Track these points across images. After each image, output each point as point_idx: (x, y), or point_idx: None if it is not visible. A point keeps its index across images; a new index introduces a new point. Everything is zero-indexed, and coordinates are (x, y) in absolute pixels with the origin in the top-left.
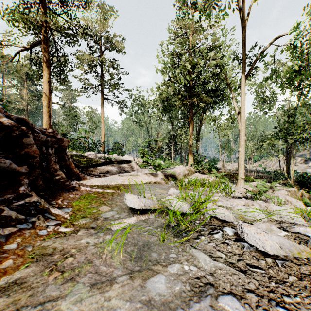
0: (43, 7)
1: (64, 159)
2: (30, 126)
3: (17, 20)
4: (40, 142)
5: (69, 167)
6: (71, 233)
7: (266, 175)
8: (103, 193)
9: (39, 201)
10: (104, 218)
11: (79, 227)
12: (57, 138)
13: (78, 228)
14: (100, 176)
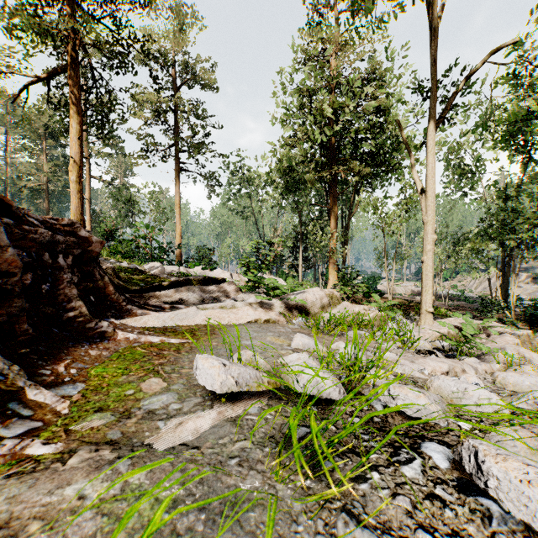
0: (70, 4)
1: (93, 276)
2: (16, 211)
3: (21, 26)
4: (37, 243)
5: (102, 292)
6: (52, 463)
7: (465, 303)
8: (161, 345)
9: (3, 373)
10: (145, 413)
11: (79, 441)
12: (79, 236)
13: (77, 443)
14: (165, 308)
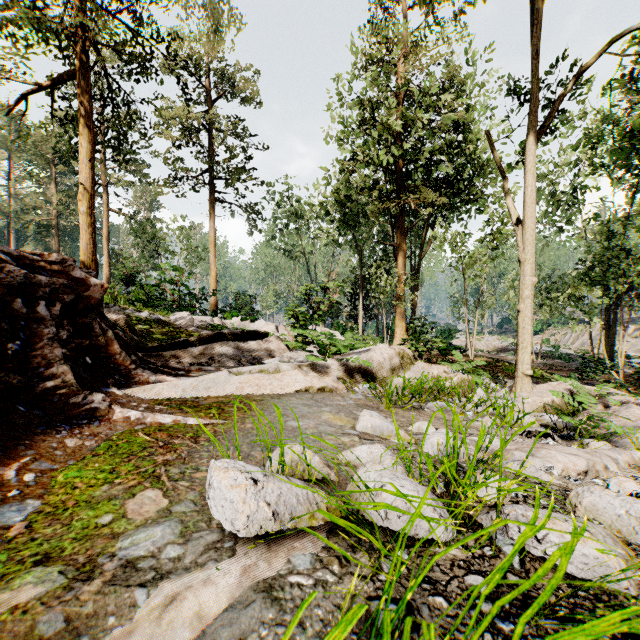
0: None
1: (91, 330)
2: None
3: (17, 21)
4: (4, 285)
5: (103, 351)
6: None
7: (560, 362)
8: (173, 428)
9: None
10: (118, 568)
11: None
12: (72, 277)
13: None
14: (189, 372)
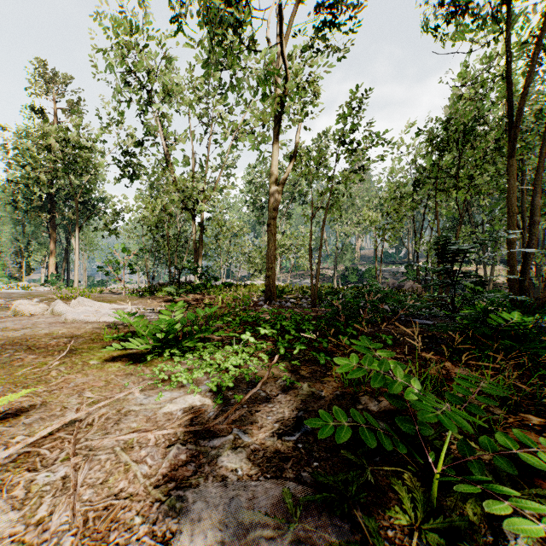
0: None
1: None
2: None
3: None
4: None
5: None
6: None
7: None
8: None
9: None
10: None
11: None
12: None
13: None
14: None
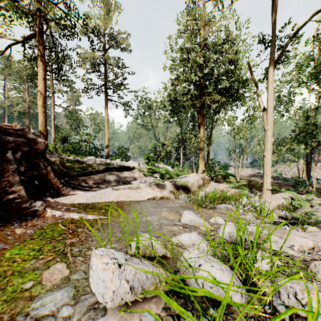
0: None
1: (38, 166)
2: None
3: (6, 7)
4: None
5: (45, 177)
6: None
7: (282, 181)
8: (79, 221)
9: None
10: None
11: None
12: (28, 138)
13: None
14: (92, 188)
